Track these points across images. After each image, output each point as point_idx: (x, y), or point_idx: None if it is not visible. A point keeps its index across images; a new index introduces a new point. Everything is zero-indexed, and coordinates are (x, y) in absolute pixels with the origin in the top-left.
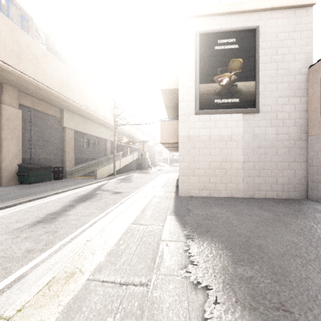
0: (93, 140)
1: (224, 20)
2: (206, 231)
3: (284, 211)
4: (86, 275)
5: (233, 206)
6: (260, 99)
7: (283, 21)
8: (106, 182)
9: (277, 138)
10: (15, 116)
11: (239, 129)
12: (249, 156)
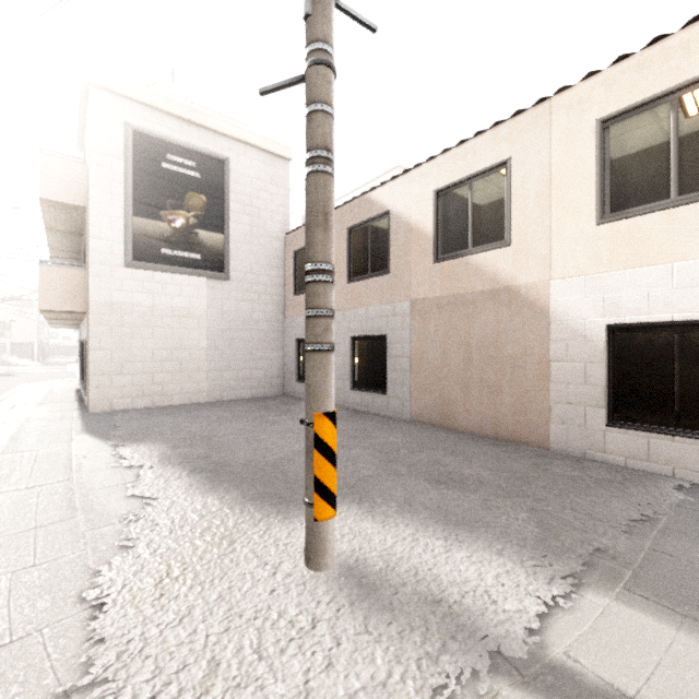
0: None
1: (178, 126)
2: (144, 437)
3: (250, 408)
4: None
5: (189, 412)
6: (231, 261)
7: (259, 165)
8: None
9: (252, 317)
10: None
11: (202, 300)
12: (216, 342)
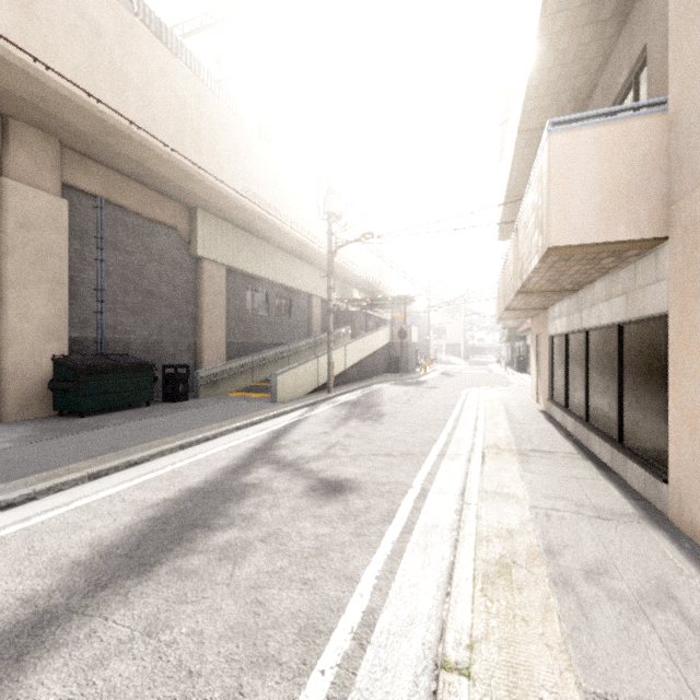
0: (277, 295)
1: None
2: None
3: None
4: None
5: None
6: None
7: None
8: (300, 415)
9: None
10: (47, 215)
11: None
12: None
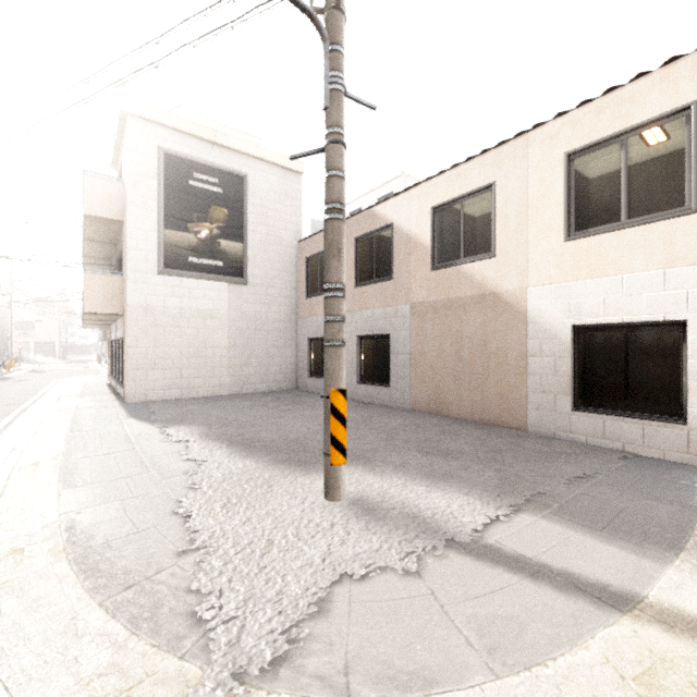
0: None
1: (203, 147)
2: (182, 421)
3: (268, 400)
4: (56, 460)
5: (215, 403)
6: (249, 267)
7: (274, 179)
8: None
9: (268, 318)
10: None
11: (223, 303)
12: (236, 340)
